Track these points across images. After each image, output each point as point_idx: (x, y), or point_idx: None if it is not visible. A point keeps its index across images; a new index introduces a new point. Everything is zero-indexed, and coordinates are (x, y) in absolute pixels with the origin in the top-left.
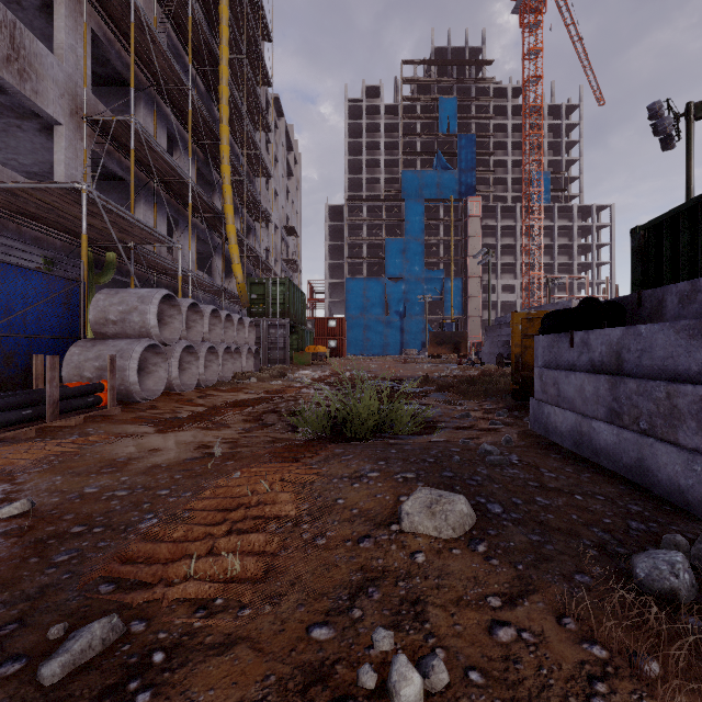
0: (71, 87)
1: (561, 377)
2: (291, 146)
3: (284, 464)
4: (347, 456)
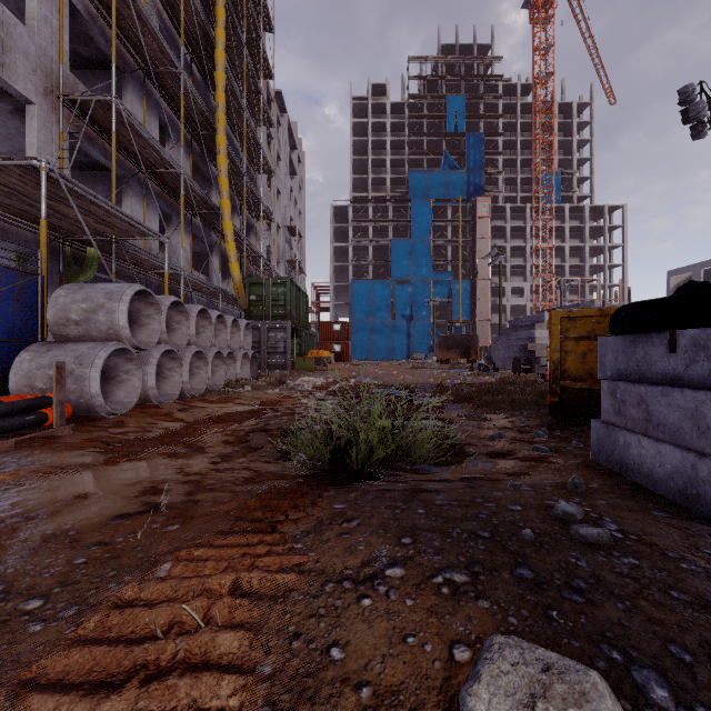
0: (45, 62)
1: (652, 395)
2: (294, 144)
3: (251, 538)
4: (350, 522)
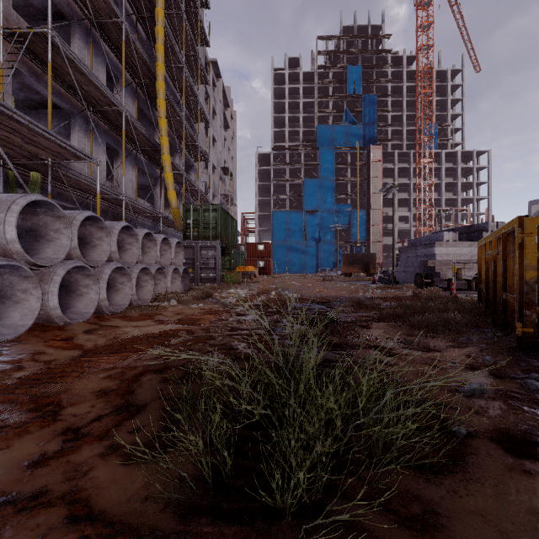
0: None
1: None
2: (227, 103)
3: None
4: None
